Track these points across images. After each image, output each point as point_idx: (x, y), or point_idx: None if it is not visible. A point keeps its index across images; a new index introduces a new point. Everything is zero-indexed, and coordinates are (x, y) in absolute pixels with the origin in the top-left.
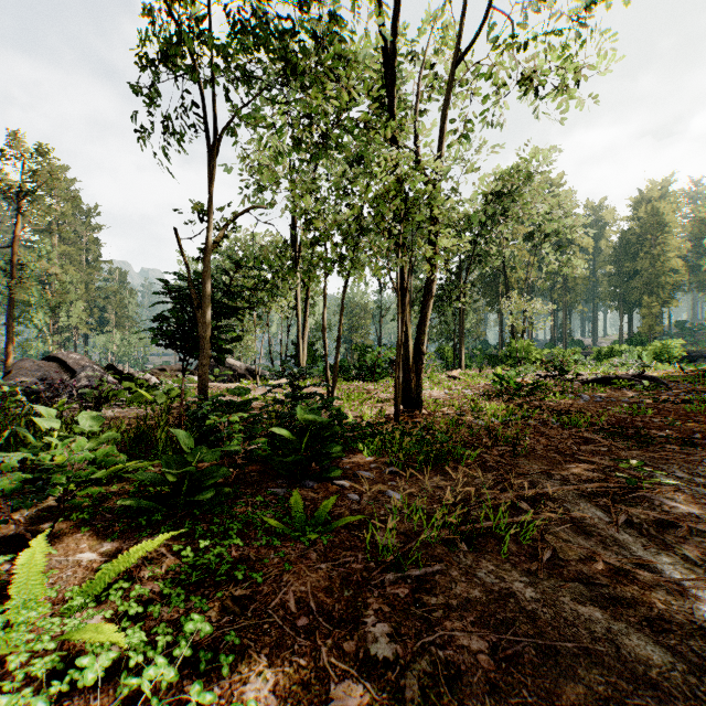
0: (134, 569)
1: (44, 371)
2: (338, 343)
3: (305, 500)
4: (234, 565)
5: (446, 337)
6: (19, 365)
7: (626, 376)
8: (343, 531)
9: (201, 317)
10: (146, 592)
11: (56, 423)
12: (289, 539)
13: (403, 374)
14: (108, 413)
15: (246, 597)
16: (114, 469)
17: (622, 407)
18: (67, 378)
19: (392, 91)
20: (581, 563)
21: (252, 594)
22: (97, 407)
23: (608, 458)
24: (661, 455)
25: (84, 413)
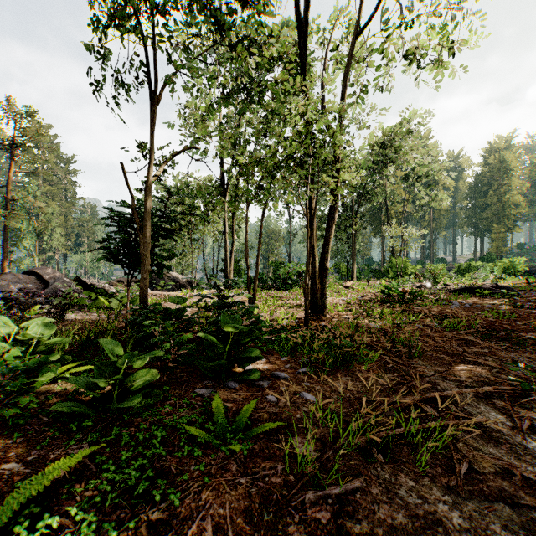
0: (53, 485)
1: (23, 282)
2: (257, 260)
3: (227, 401)
4: (154, 478)
5: (340, 255)
6: (3, 278)
7: (485, 286)
8: (262, 436)
9: (142, 237)
10: (53, 523)
11: (13, 329)
12: (211, 446)
13: (310, 285)
14: (71, 316)
15: (162, 521)
16: (60, 370)
17: (488, 312)
18: (42, 288)
19: (301, 53)
20: (499, 476)
21: (168, 517)
22: (62, 312)
23: (490, 359)
24: (535, 355)
25: (38, 320)
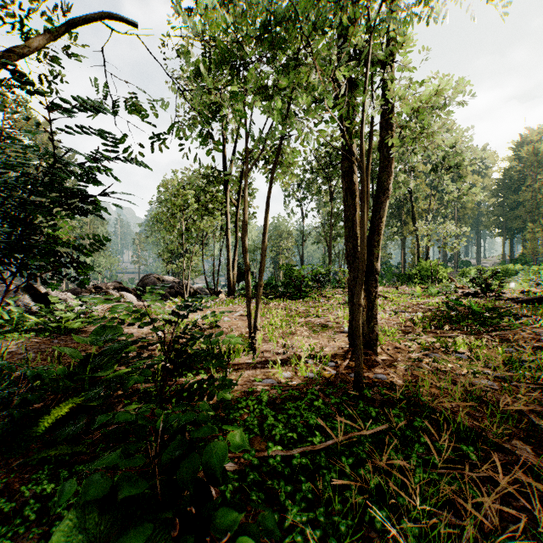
0: None
1: None
2: (262, 259)
3: None
4: None
5: None
6: None
7: None
8: None
9: None
10: None
11: None
12: None
13: (350, 300)
14: None
15: None
16: None
17: None
18: None
19: None
20: None
21: None
22: None
23: None
24: None
25: None
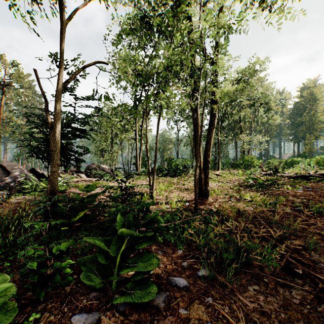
0: None
1: None
2: (156, 156)
3: None
4: None
5: None
6: None
7: (314, 175)
8: None
9: (51, 135)
10: None
11: None
12: None
13: None
14: (16, 198)
15: None
16: None
17: None
18: (5, 176)
19: None
20: None
21: None
22: (8, 195)
23: None
24: None
25: None
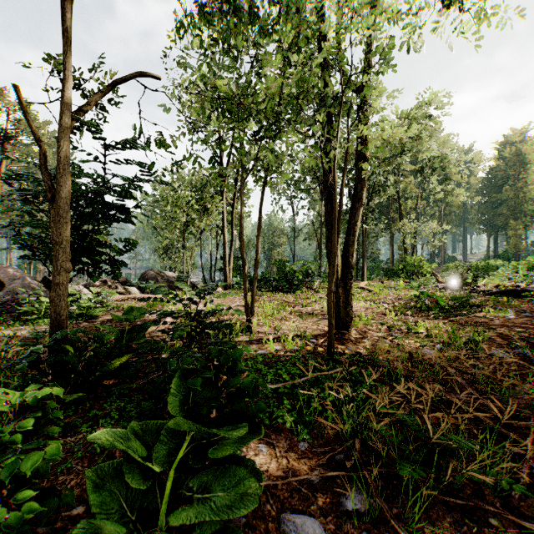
0: None
1: None
2: (257, 256)
3: None
4: None
5: None
6: None
7: (530, 289)
8: None
9: (55, 213)
10: None
11: None
12: None
13: None
14: (10, 331)
15: None
16: None
17: None
18: None
19: None
20: None
21: None
22: None
23: None
24: None
25: None
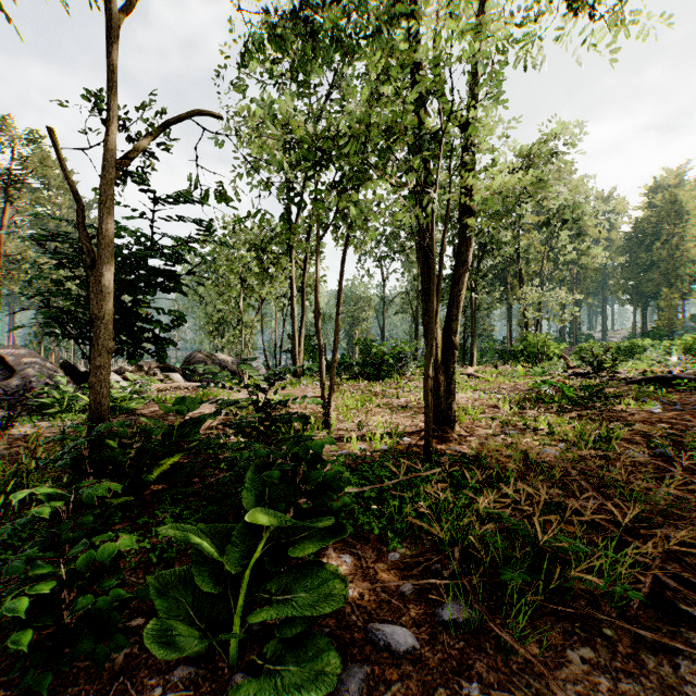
0: None
1: None
2: (336, 333)
3: None
4: None
5: None
6: None
7: (684, 375)
8: None
9: (95, 282)
10: None
11: None
12: None
13: None
14: (25, 428)
15: None
16: None
17: None
18: (4, 379)
19: None
20: None
21: None
22: (7, 421)
23: None
24: None
25: None
